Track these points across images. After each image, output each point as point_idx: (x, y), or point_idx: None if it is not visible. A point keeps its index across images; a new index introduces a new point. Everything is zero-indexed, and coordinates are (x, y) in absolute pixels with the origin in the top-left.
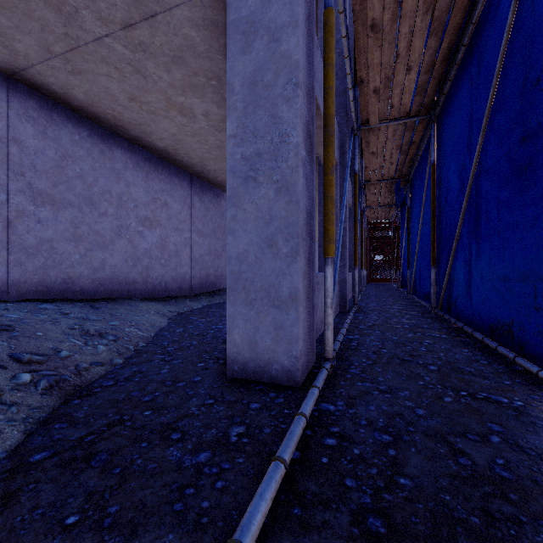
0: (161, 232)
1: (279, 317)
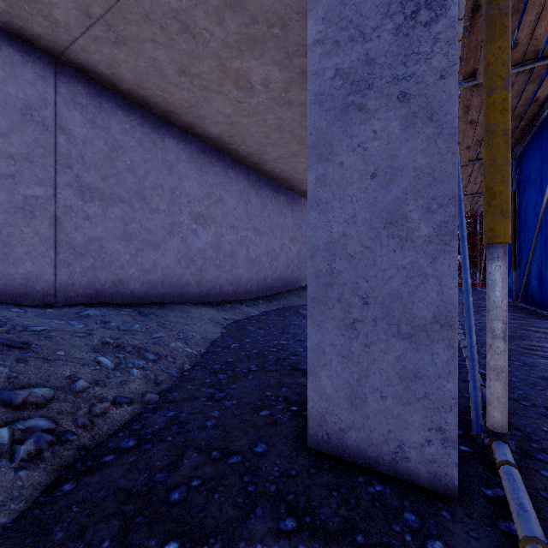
0: (216, 230)
1: (411, 357)
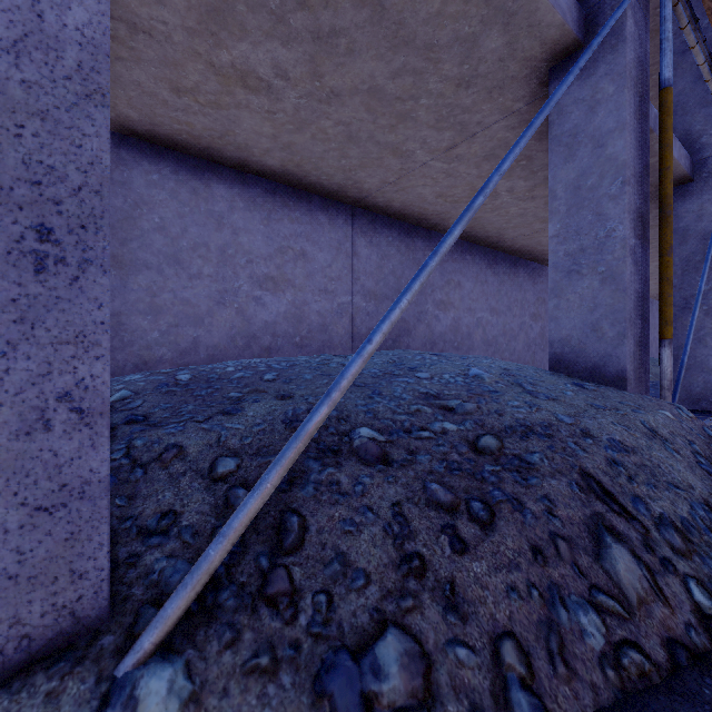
0: (541, 323)
1: (707, 377)
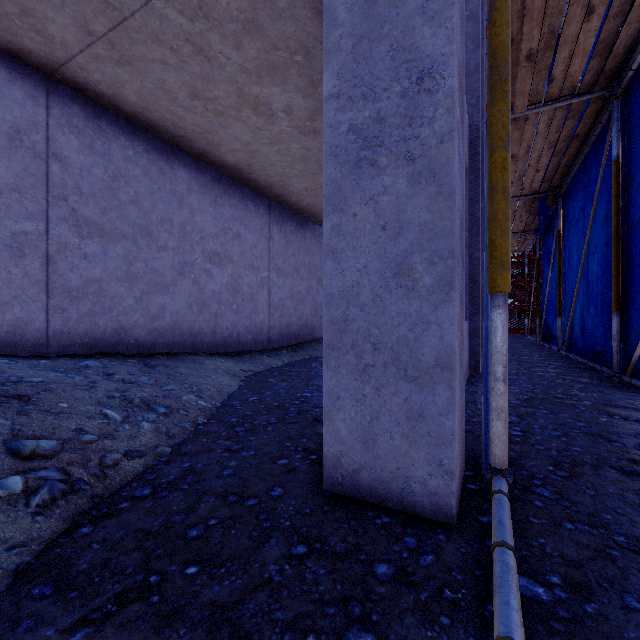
0: (233, 270)
1: (417, 398)
